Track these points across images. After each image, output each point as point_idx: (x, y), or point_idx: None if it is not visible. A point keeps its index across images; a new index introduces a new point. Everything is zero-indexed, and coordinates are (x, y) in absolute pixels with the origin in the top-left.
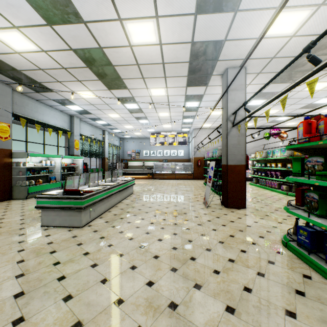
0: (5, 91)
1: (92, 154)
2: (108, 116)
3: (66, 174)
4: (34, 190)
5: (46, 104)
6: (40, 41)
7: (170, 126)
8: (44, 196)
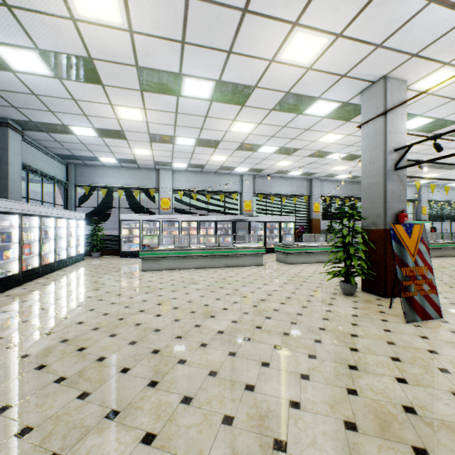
0: None
1: (443, 218)
2: None
3: None
4: None
5: None
6: None
7: None
8: None
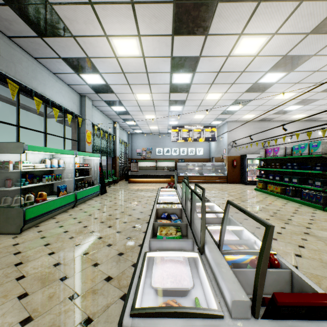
0: None
1: (104, 151)
2: (134, 97)
3: (75, 180)
4: (36, 214)
5: (50, 69)
6: None
7: (202, 117)
8: None
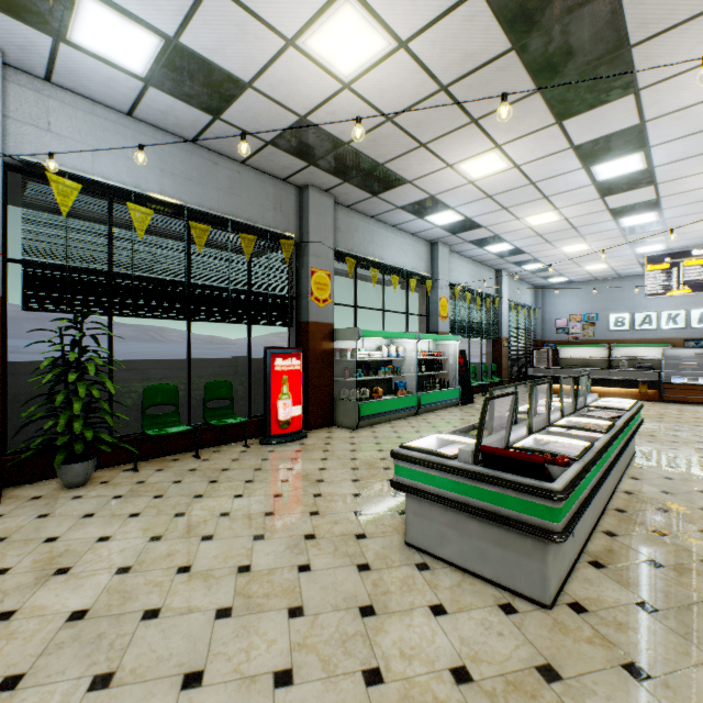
0: (324, 207)
1: (474, 330)
2: (522, 224)
3: (422, 377)
4: (370, 412)
5: (387, 223)
6: (396, 6)
7: None
8: (414, 455)
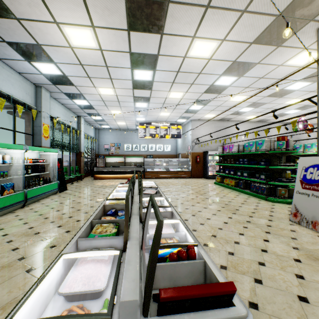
0: None
1: (66, 147)
2: (96, 91)
3: (28, 177)
4: None
5: None
6: None
7: (168, 114)
8: None
